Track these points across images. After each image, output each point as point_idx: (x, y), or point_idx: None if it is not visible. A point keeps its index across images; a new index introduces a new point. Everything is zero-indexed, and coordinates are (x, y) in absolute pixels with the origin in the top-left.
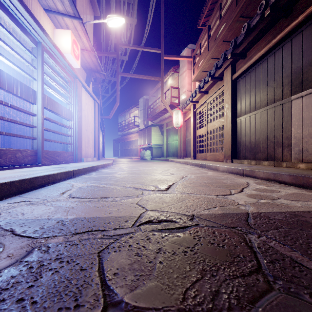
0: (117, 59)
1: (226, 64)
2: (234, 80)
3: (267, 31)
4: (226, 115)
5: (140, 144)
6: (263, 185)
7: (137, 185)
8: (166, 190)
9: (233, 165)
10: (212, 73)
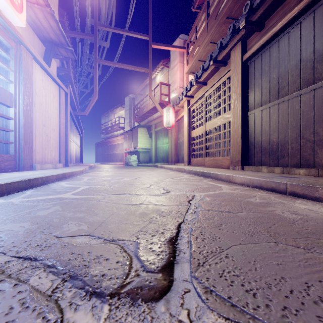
0: (95, 42)
1: (234, 40)
2: (245, 62)
3: None
4: (234, 108)
5: (125, 148)
6: None
7: (81, 240)
8: (168, 287)
9: (258, 176)
10: (214, 55)
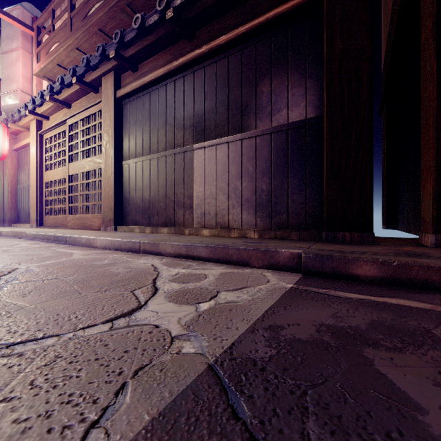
0: None
1: (106, 66)
2: (119, 99)
3: (166, 47)
4: (105, 153)
5: None
6: (177, 266)
7: None
8: None
9: (122, 236)
10: (80, 72)
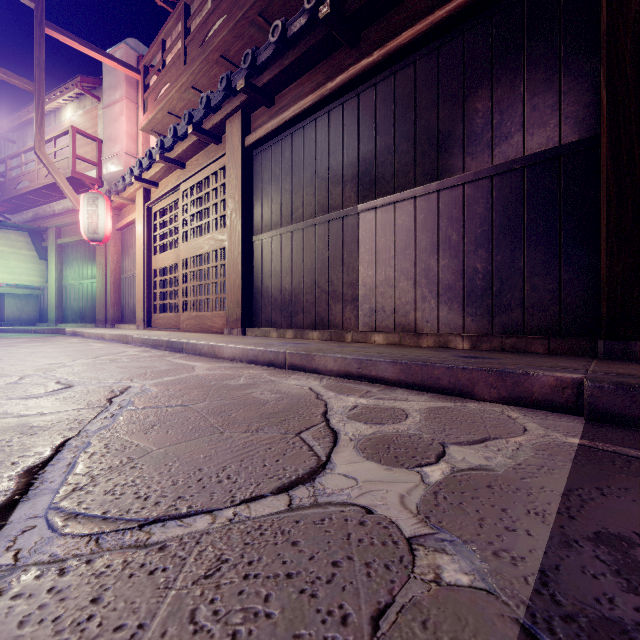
0: None
1: (231, 104)
2: (248, 149)
3: (316, 63)
4: (230, 226)
5: None
6: (349, 392)
7: None
8: None
9: (257, 343)
10: (197, 117)
